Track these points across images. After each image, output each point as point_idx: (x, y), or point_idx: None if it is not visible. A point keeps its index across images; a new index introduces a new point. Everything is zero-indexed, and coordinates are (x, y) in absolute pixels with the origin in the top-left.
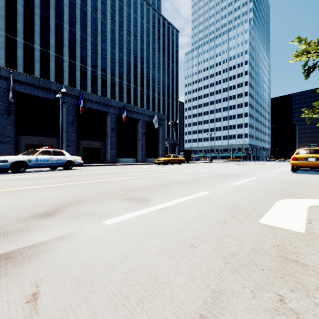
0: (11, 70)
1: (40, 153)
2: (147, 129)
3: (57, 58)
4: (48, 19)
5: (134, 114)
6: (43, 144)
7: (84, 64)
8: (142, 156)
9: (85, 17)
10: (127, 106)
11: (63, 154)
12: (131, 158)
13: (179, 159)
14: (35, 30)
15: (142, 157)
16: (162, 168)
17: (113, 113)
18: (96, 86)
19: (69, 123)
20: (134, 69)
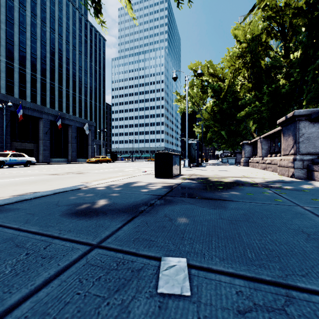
0: None
1: (11, 155)
2: (78, 133)
3: None
4: None
5: (66, 120)
6: None
7: None
8: (74, 157)
9: None
10: (60, 114)
11: (24, 156)
12: (63, 158)
13: (106, 159)
14: None
15: (73, 157)
16: (96, 165)
17: (47, 119)
18: (13, 80)
19: (2, 127)
20: (59, 68)
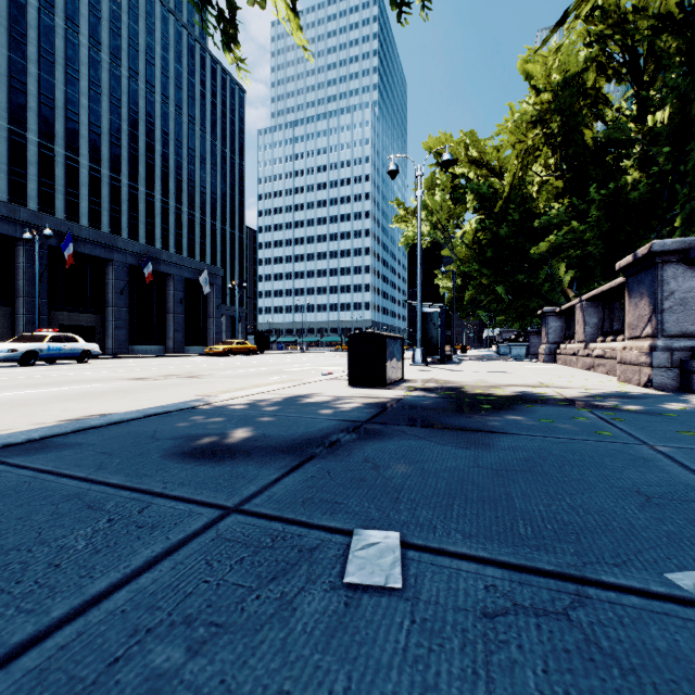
0: None
1: (50, 339)
2: (186, 292)
3: None
4: None
5: (162, 265)
6: None
7: (19, 125)
8: (178, 342)
9: (23, 17)
10: (150, 251)
11: (77, 341)
12: (155, 346)
13: (247, 348)
14: None
15: (177, 343)
16: (225, 359)
17: (122, 263)
18: (53, 181)
19: (32, 280)
20: (147, 153)
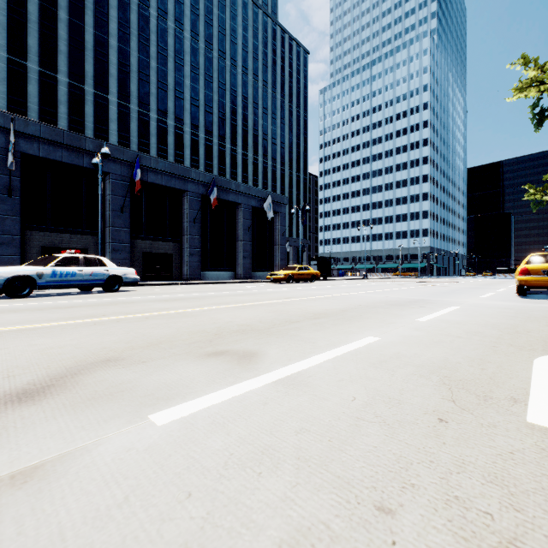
0: (13, 115)
1: (59, 261)
2: (254, 221)
3: (98, 97)
4: (82, 30)
5: (231, 194)
6: (71, 247)
7: (145, 108)
8: (246, 268)
9: (147, 26)
10: (219, 181)
11: (103, 264)
12: (226, 272)
13: (310, 274)
14: (59, 48)
15: (245, 269)
16: (281, 289)
17: (195, 193)
18: (166, 147)
19: (116, 210)
20: (231, 117)
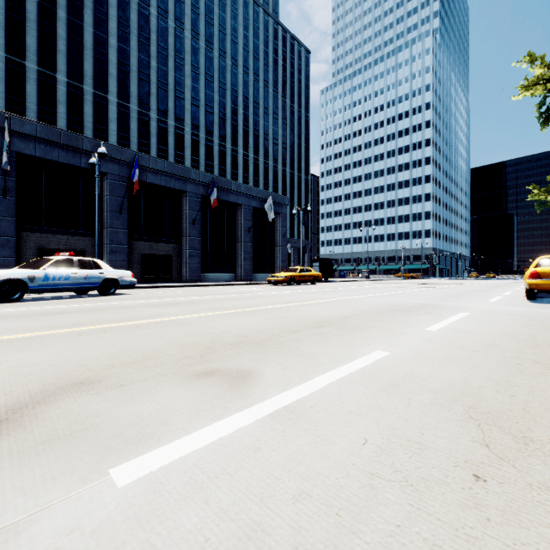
0: (8, 114)
1: (52, 264)
2: (254, 221)
3: (97, 97)
4: (81, 29)
5: (231, 195)
6: (68, 249)
7: (144, 107)
8: (246, 270)
9: (147, 25)
10: (220, 181)
11: (98, 267)
12: (226, 274)
13: (311, 275)
14: (57, 48)
15: (245, 271)
16: (282, 291)
17: (195, 194)
18: (166, 147)
19: (114, 211)
20: (232, 117)
